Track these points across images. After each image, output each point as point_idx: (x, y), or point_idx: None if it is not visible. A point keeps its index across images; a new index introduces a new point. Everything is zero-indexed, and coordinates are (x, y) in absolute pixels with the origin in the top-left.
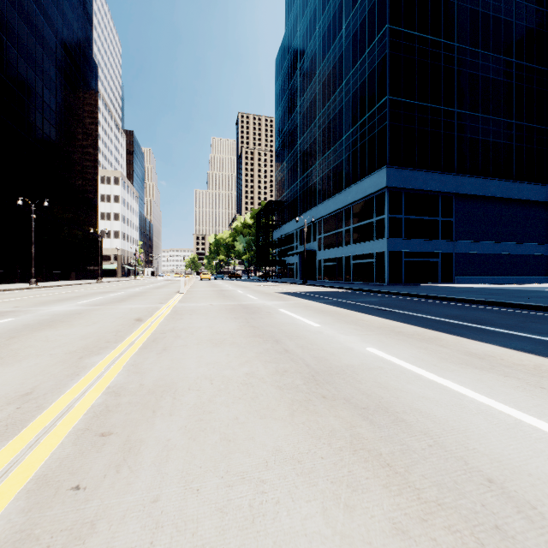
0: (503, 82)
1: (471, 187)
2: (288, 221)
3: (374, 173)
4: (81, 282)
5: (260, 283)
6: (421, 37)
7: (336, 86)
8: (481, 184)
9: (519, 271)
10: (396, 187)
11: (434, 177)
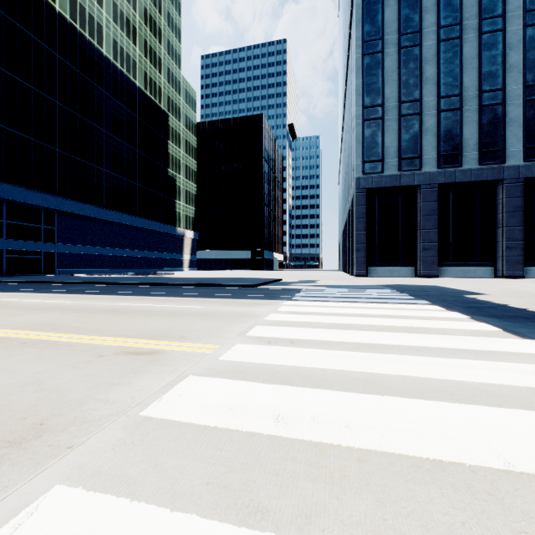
0: (96, 142)
1: (70, 207)
2: None
3: None
4: None
5: None
6: (24, 84)
7: None
8: (79, 206)
9: (108, 265)
10: None
11: (37, 195)
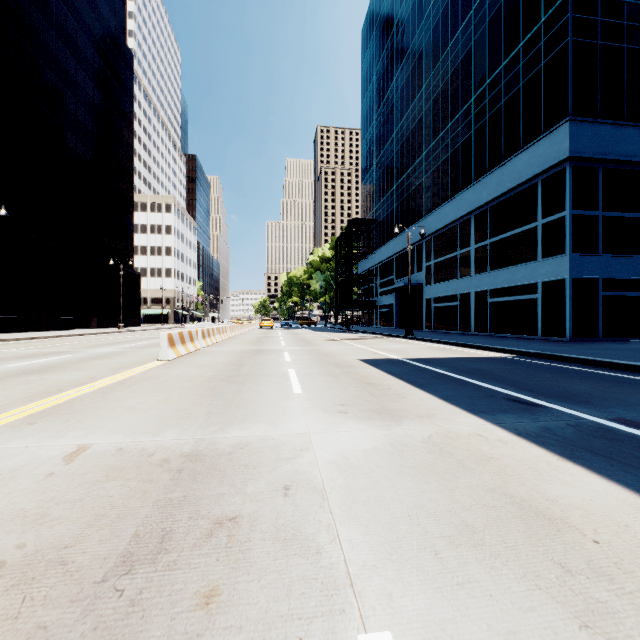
0: None
1: None
2: (378, 246)
3: (540, 138)
4: (92, 331)
5: (337, 335)
6: None
7: (457, 22)
8: None
9: None
10: (586, 159)
11: None
